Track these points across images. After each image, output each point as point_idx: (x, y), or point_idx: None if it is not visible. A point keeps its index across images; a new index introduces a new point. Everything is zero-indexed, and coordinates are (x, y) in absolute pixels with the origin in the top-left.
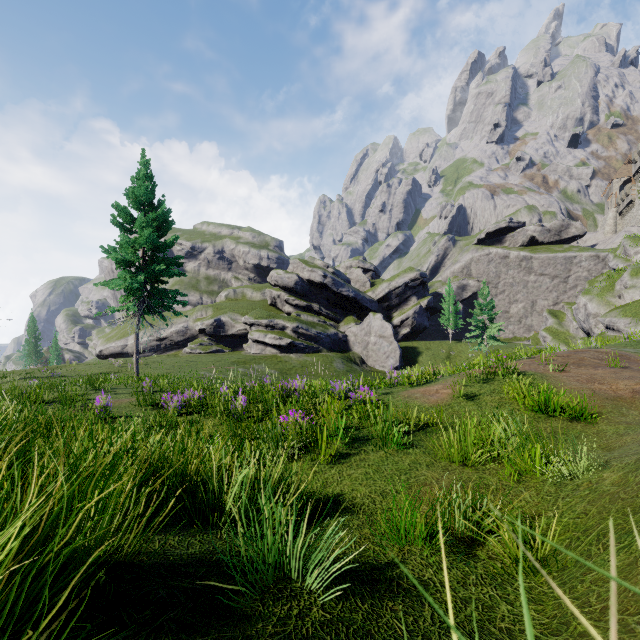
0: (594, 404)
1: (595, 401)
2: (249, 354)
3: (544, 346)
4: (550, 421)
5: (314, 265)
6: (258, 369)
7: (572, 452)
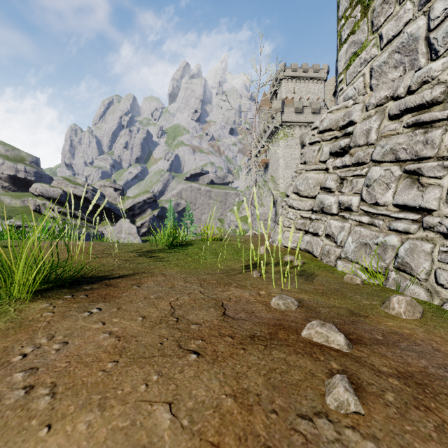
0: None
1: None
2: None
3: None
4: None
5: (76, 183)
6: None
7: None
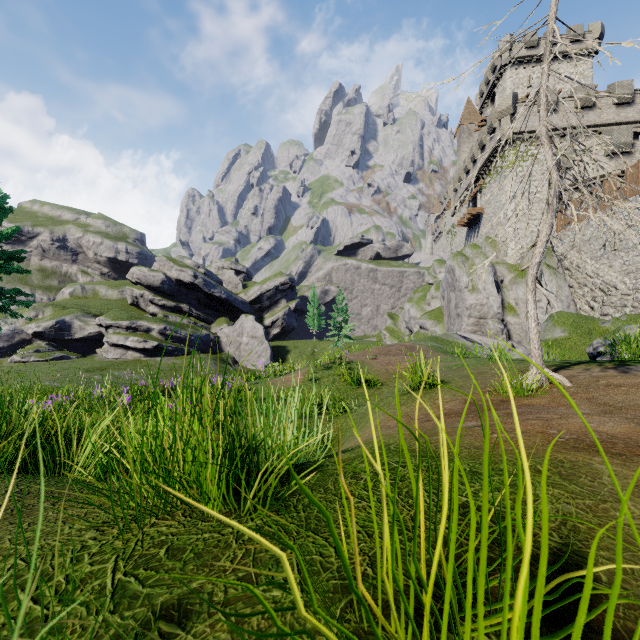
0: (385, 378)
1: (386, 376)
2: (105, 359)
3: (385, 342)
4: (358, 390)
5: (184, 264)
6: (119, 375)
7: (362, 403)
